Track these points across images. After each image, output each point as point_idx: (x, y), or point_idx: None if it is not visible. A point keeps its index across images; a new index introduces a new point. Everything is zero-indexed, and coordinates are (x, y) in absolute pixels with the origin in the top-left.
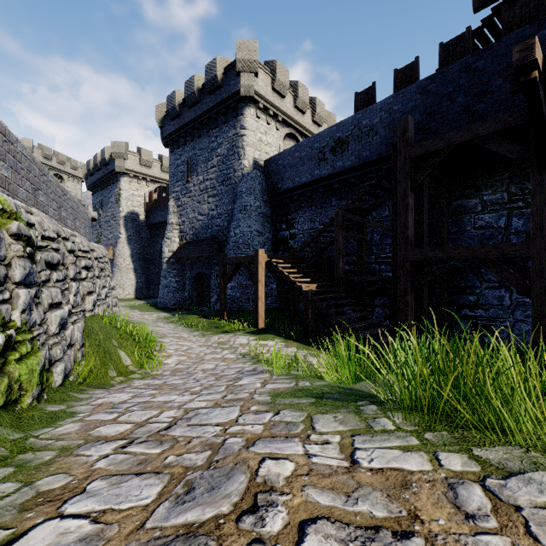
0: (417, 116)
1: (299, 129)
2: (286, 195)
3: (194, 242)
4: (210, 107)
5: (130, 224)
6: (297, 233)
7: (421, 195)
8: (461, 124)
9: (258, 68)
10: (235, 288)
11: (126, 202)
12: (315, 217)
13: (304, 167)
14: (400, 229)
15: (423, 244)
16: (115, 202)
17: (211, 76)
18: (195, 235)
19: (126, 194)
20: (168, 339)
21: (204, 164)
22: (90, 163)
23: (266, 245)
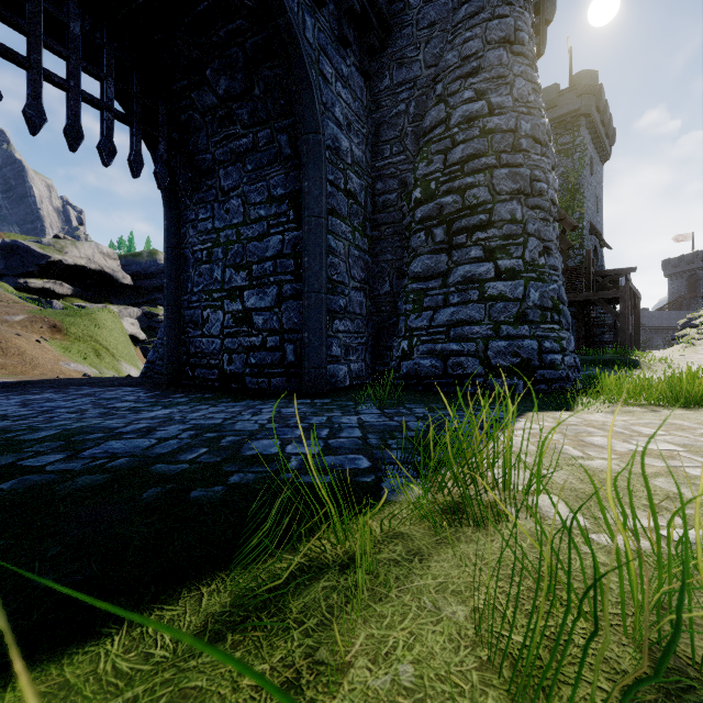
0: None
1: None
2: None
3: None
4: None
5: None
6: None
7: None
8: None
9: None
10: None
11: None
12: None
13: None
14: None
15: None
16: None
17: None
18: None
19: None
20: None
21: None
22: None
23: None
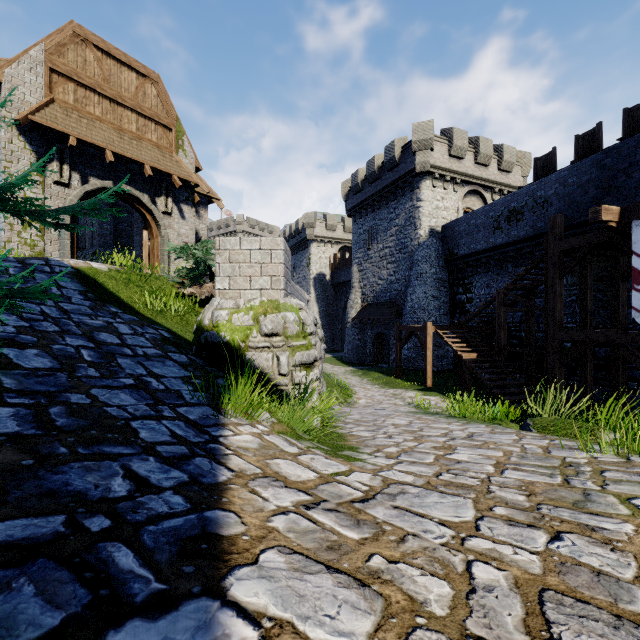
0: (592, 190)
1: (482, 183)
2: (462, 261)
3: (375, 305)
4: (388, 183)
5: (318, 285)
6: (473, 297)
7: (585, 275)
8: (637, 200)
9: (433, 144)
10: (411, 349)
11: (315, 265)
12: (491, 282)
13: (479, 235)
14: (549, 311)
15: (587, 321)
16: (306, 266)
17: (389, 157)
18: (375, 298)
19: (315, 257)
20: (357, 388)
21: (383, 233)
22: (286, 232)
23: (442, 309)
